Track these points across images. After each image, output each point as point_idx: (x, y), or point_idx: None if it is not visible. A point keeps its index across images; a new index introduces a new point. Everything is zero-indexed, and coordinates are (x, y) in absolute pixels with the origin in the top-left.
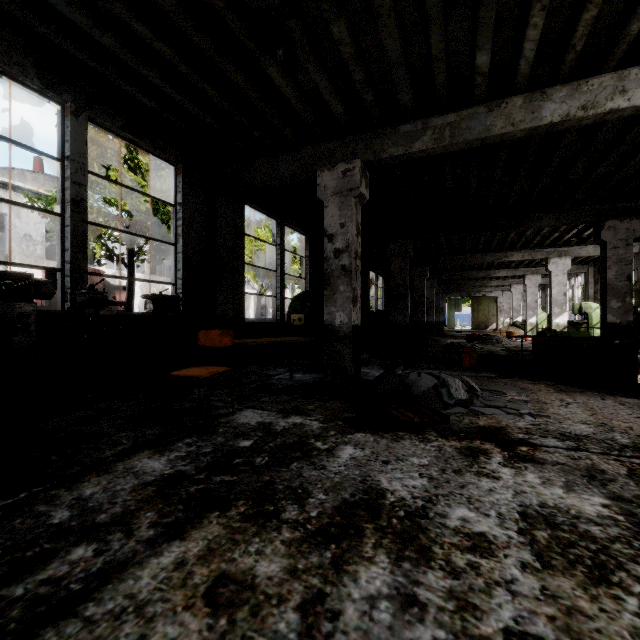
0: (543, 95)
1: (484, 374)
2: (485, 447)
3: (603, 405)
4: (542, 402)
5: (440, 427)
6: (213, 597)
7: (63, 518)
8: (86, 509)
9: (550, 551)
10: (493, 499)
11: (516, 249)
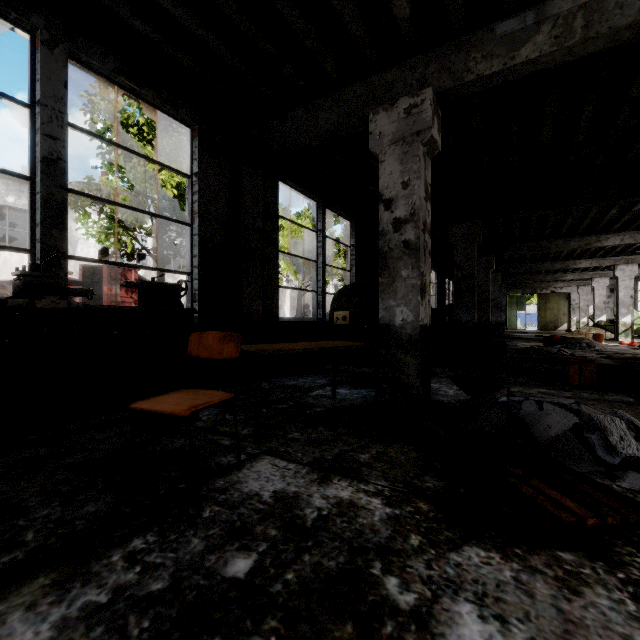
0: None
1: (613, 397)
2: None
3: None
4: None
5: None
6: None
7: None
8: None
9: None
10: None
11: (611, 231)
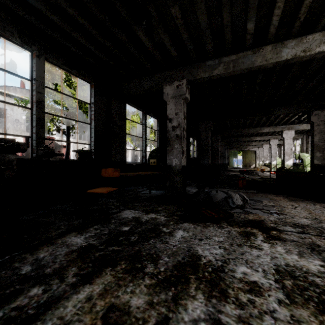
0: (282, 44)
1: (250, 191)
2: (253, 231)
3: (314, 208)
4: (282, 206)
5: (228, 220)
6: (106, 319)
7: (27, 270)
8: (40, 265)
9: (294, 293)
10: (259, 261)
11: (266, 126)
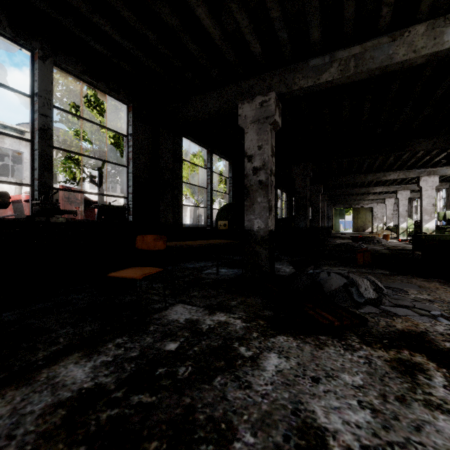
0: (446, 21)
1: (378, 271)
2: (417, 360)
3: None
4: (447, 302)
5: (359, 330)
6: None
7: None
8: None
9: None
10: None
11: (392, 170)
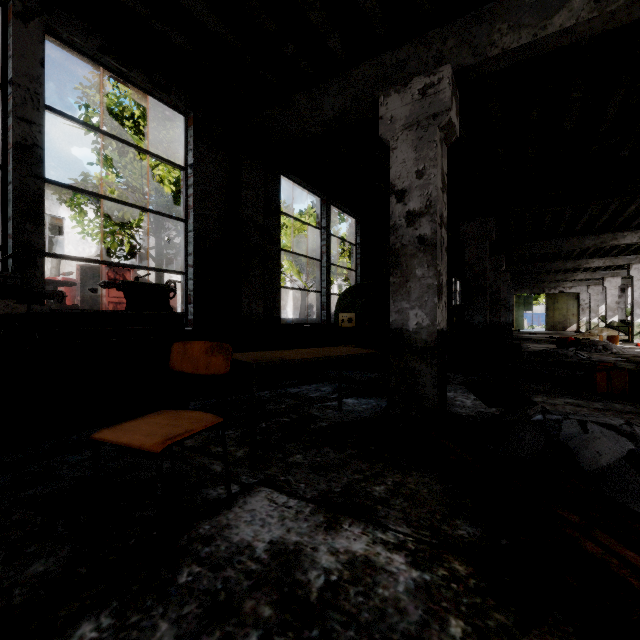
0: None
1: None
2: None
3: None
4: None
5: None
6: None
7: None
8: None
9: None
10: None
11: (628, 229)
